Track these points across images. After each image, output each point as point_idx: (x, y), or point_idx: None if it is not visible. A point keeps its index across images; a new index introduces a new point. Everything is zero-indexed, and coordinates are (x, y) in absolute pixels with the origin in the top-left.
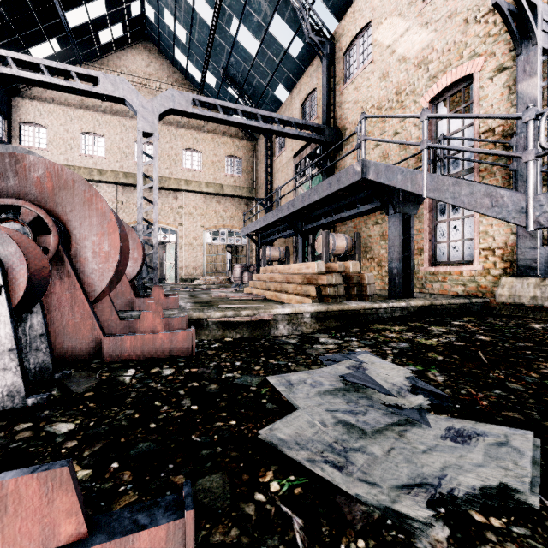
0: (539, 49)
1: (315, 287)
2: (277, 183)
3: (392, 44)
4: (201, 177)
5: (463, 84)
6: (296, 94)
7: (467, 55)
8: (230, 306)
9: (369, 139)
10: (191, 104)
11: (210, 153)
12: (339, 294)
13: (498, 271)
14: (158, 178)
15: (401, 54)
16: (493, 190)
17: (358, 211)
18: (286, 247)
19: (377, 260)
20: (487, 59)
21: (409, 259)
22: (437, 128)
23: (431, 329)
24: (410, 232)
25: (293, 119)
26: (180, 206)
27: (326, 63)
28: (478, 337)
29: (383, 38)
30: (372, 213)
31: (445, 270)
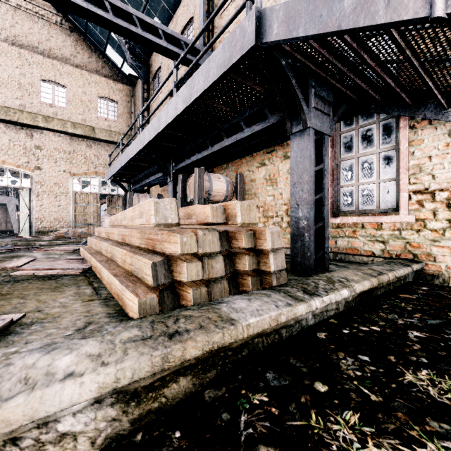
0: None
1: (152, 262)
2: None
3: None
4: (66, 116)
5: None
6: (173, 28)
7: None
8: None
9: None
10: None
11: (78, 90)
12: (212, 276)
13: (441, 222)
14: (3, 108)
15: None
16: None
17: (243, 136)
18: (158, 194)
19: (262, 210)
20: None
21: (320, 204)
22: None
23: None
24: (324, 162)
25: (159, 25)
26: (36, 146)
27: None
28: None
29: None
30: (257, 151)
31: (356, 221)
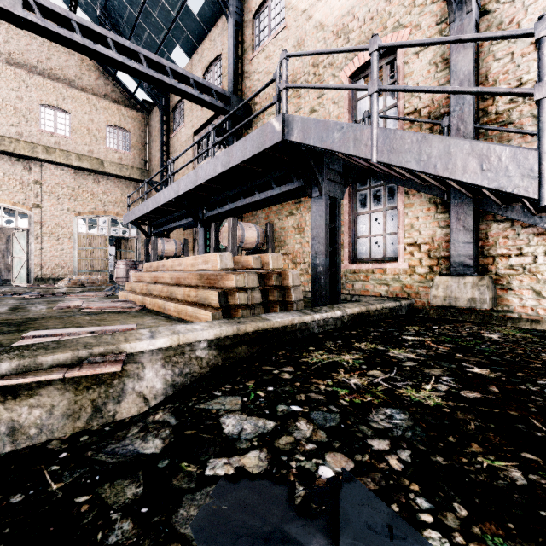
0: (473, 17)
1: (217, 292)
2: (175, 165)
3: (308, 8)
4: (70, 146)
5: (386, 59)
6: (198, 60)
7: (392, 25)
8: (51, 333)
9: (293, 85)
10: (20, 3)
11: (84, 117)
12: (254, 303)
13: (425, 268)
14: None
15: (318, 20)
16: (483, 146)
17: (273, 194)
18: (184, 239)
19: (291, 257)
20: (413, 32)
21: (335, 253)
22: (357, 108)
23: (396, 355)
24: (336, 221)
25: (191, 75)
26: (35, 181)
27: (233, 23)
28: (473, 371)
29: (298, 0)
30: (286, 202)
31: (368, 267)
